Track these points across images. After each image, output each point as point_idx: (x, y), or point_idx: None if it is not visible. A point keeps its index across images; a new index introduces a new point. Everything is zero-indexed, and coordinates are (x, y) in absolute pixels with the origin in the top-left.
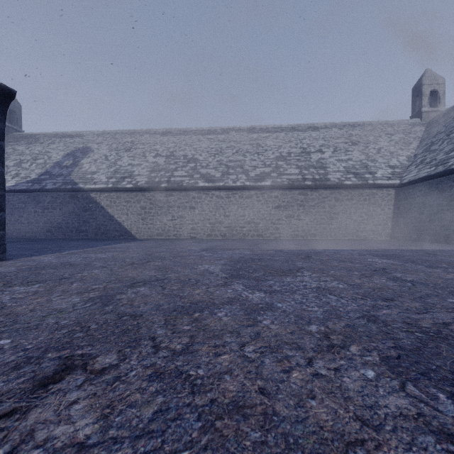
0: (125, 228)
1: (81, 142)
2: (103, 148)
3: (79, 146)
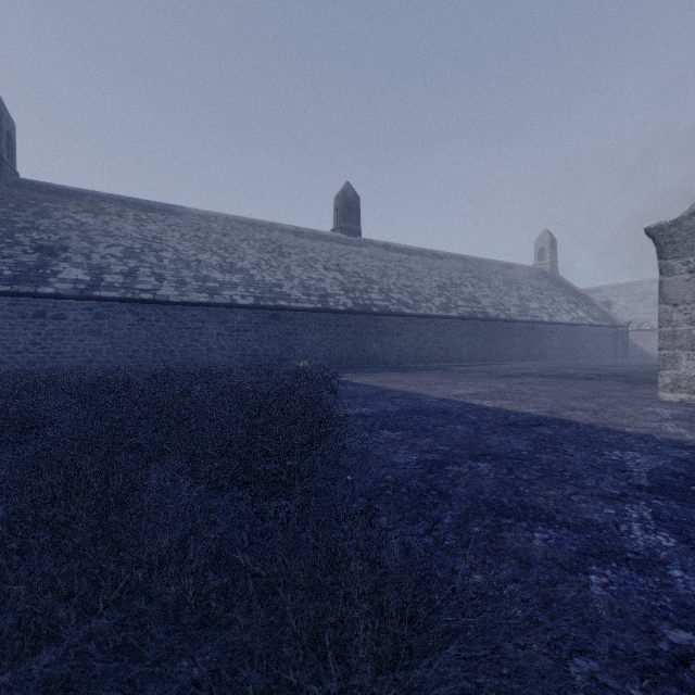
0: (644, 351)
1: (602, 296)
2: (620, 301)
3: (602, 300)
